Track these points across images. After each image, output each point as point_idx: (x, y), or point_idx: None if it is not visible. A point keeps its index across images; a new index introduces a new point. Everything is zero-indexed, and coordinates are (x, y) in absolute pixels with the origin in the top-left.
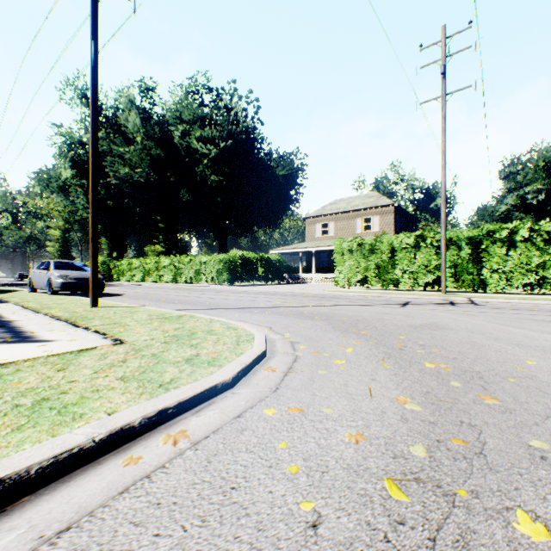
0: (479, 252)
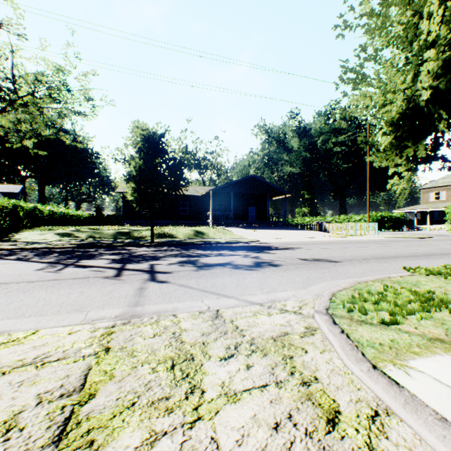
0: None
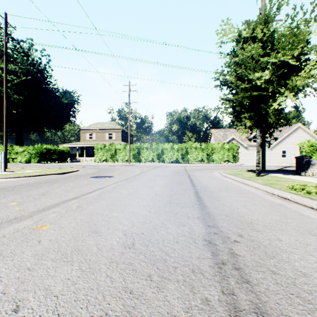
0: (140, 151)
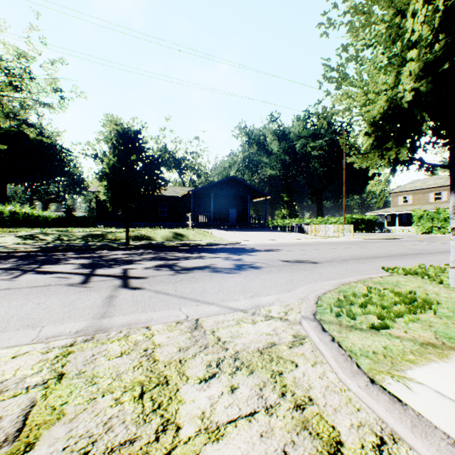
0: None
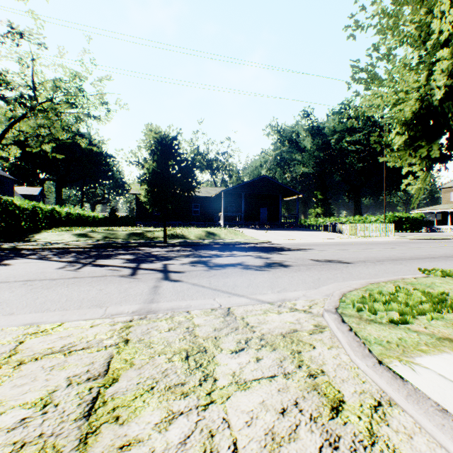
0: None
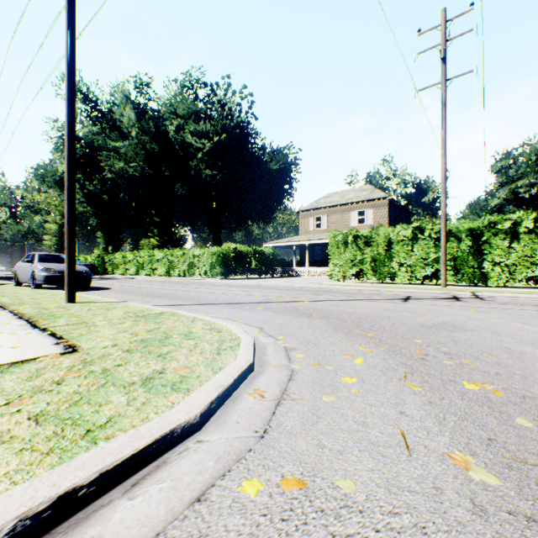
0: (480, 244)
